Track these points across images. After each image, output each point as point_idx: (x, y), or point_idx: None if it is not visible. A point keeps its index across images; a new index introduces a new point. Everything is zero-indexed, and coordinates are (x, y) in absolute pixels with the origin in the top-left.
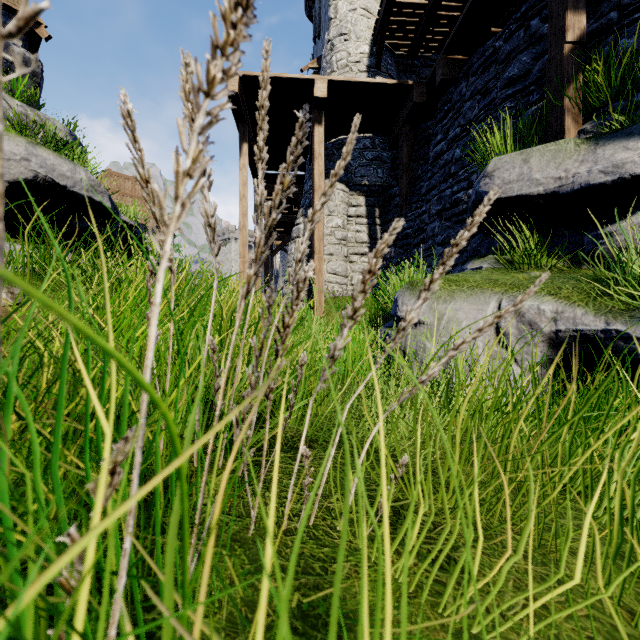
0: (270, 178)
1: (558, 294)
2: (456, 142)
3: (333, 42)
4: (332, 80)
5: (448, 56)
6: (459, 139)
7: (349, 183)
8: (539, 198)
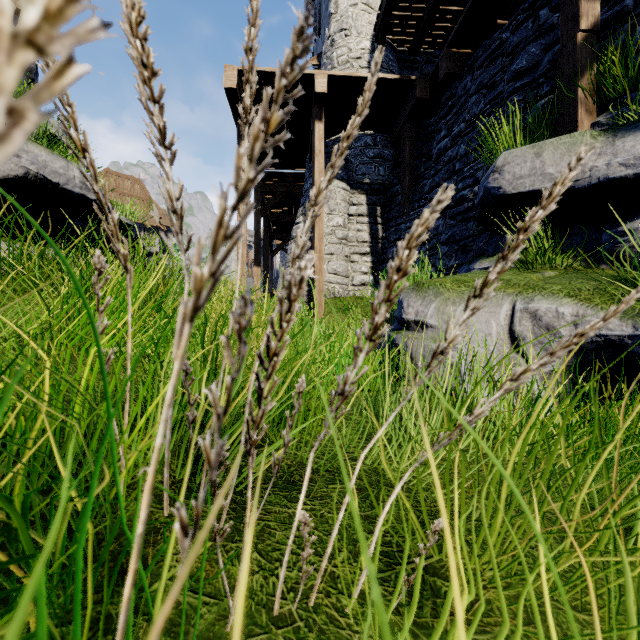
0: (269, 177)
1: (578, 296)
2: (461, 138)
3: (334, 38)
4: (333, 75)
5: (452, 50)
6: (464, 135)
7: (350, 181)
8: None
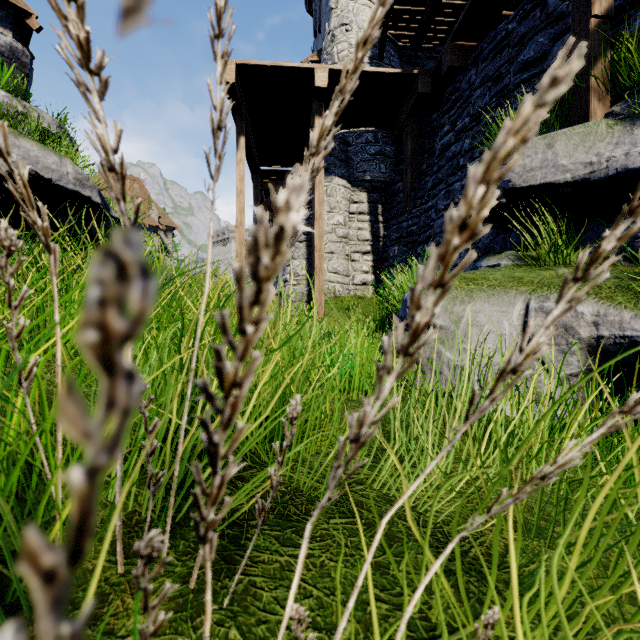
0: (269, 174)
1: (598, 294)
2: (465, 133)
3: (334, 33)
4: (333, 69)
5: (456, 42)
6: (468, 129)
7: (351, 179)
8: (566, 186)
